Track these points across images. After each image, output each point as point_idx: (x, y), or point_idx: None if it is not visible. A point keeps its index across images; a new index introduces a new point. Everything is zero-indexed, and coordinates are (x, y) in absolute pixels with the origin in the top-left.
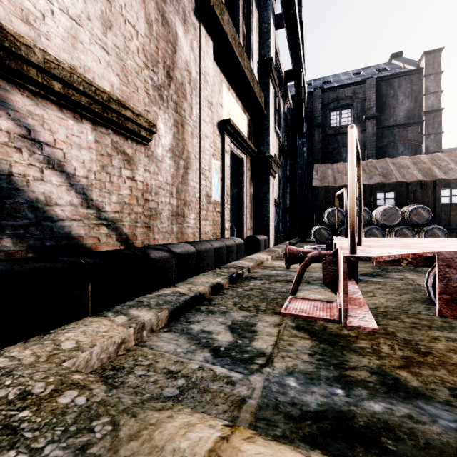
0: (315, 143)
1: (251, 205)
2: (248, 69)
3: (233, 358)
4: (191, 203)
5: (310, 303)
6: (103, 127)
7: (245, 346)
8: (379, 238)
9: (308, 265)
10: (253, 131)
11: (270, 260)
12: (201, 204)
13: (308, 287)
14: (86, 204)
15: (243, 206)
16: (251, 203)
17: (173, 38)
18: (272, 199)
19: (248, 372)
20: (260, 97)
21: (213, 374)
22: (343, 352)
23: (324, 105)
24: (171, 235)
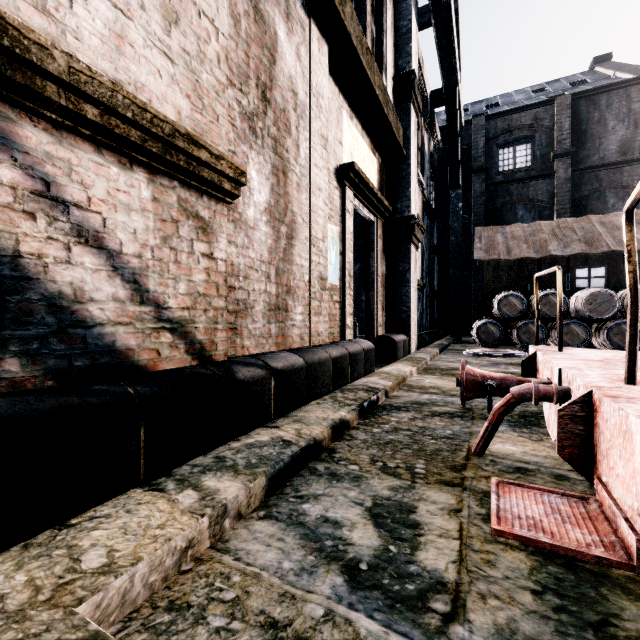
0: (476, 195)
1: (383, 289)
2: (379, 88)
3: (387, 592)
4: (297, 290)
5: (540, 500)
6: (166, 177)
7: (404, 562)
8: (623, 353)
9: (511, 409)
10: (385, 181)
11: (416, 374)
12: (311, 291)
13: None
14: (139, 298)
15: (371, 292)
16: (383, 286)
17: (271, 41)
18: (414, 280)
19: (422, 635)
20: (396, 129)
21: (355, 636)
22: (600, 589)
23: (489, 139)
24: (267, 340)
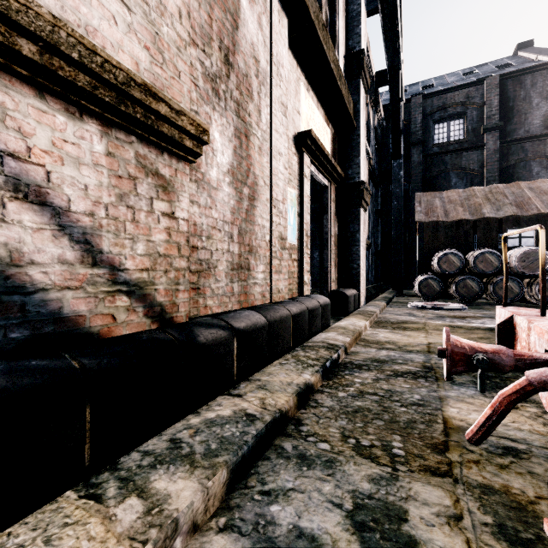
0: (414, 165)
1: (336, 248)
2: (333, 63)
3: None
4: (258, 249)
5: None
6: (122, 131)
7: None
8: None
9: (526, 397)
10: (337, 150)
11: (369, 327)
12: (272, 251)
13: (457, 392)
14: (91, 260)
15: (325, 251)
16: (336, 245)
17: (234, 6)
18: (363, 240)
19: None
20: (348, 103)
21: None
22: None
23: (426, 115)
24: (230, 299)
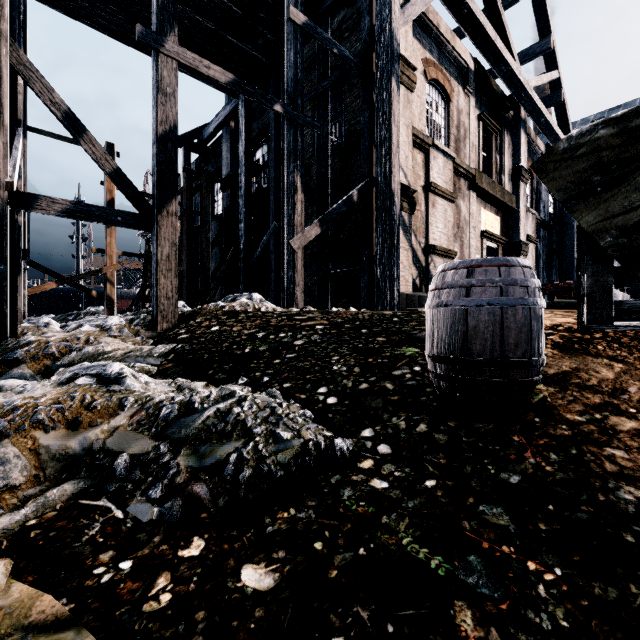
0: None
1: None
2: (499, 191)
3: None
4: None
5: None
6: (444, 258)
7: None
8: None
9: None
10: (505, 224)
11: None
12: None
13: None
14: None
15: None
16: None
17: (459, 210)
18: None
19: None
20: (510, 200)
21: None
22: None
23: None
24: None
